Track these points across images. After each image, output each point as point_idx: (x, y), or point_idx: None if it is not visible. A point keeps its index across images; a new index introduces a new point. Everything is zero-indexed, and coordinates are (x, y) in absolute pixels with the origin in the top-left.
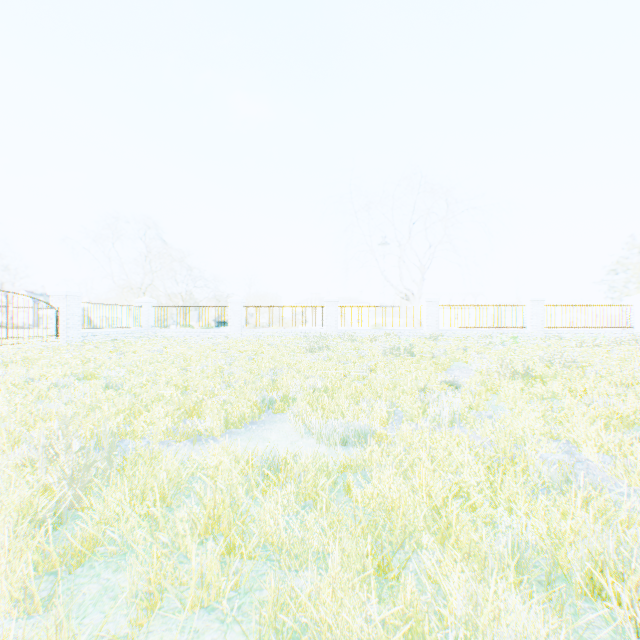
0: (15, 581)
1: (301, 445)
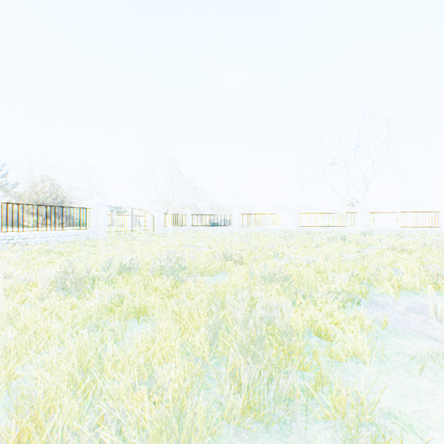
0: (245, 270)
1: None
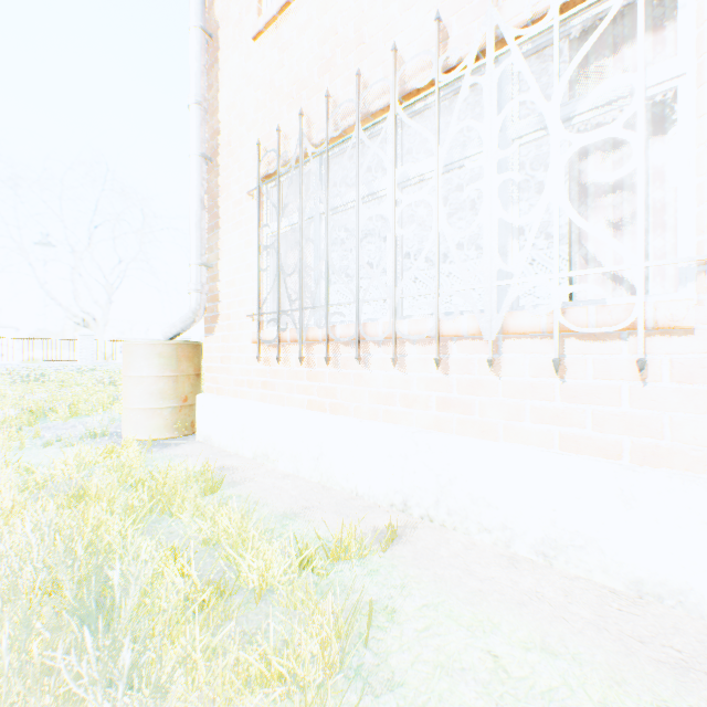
0: None
1: None
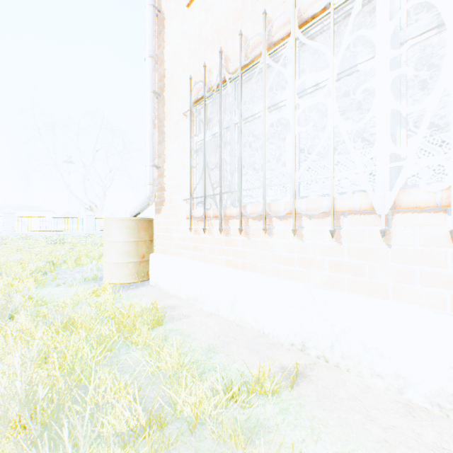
0: None
1: None
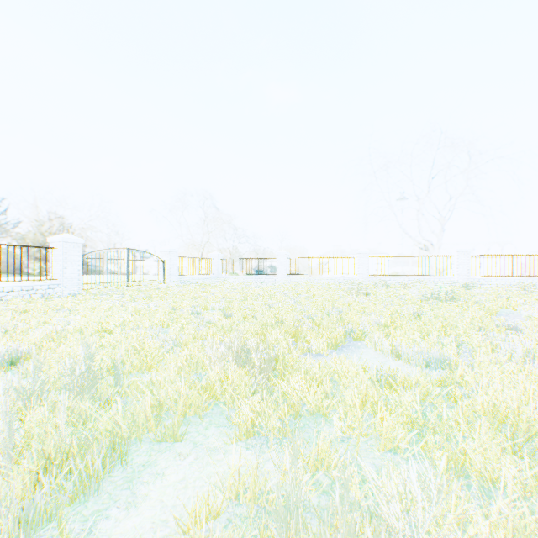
0: (276, 416)
1: (391, 365)
